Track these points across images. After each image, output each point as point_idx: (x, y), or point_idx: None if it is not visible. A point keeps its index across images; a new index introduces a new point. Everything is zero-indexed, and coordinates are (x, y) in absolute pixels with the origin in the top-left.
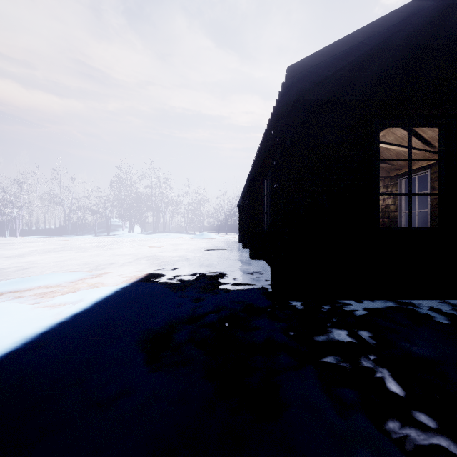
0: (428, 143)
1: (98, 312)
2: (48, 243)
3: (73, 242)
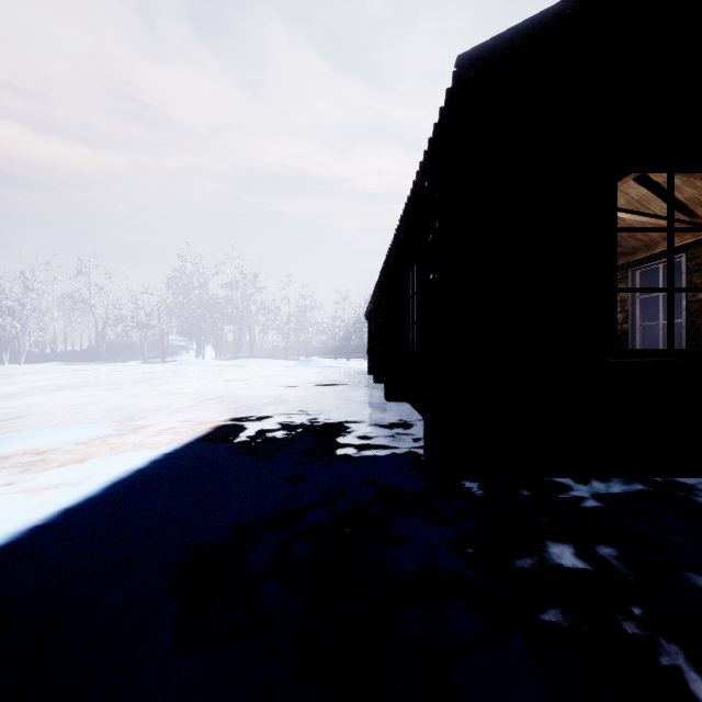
0: (683, 209)
1: (111, 505)
2: (67, 375)
3: (107, 372)
